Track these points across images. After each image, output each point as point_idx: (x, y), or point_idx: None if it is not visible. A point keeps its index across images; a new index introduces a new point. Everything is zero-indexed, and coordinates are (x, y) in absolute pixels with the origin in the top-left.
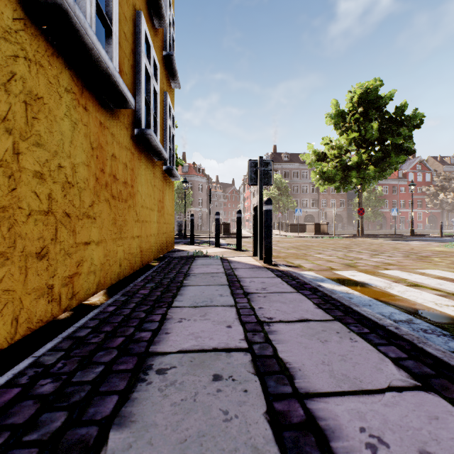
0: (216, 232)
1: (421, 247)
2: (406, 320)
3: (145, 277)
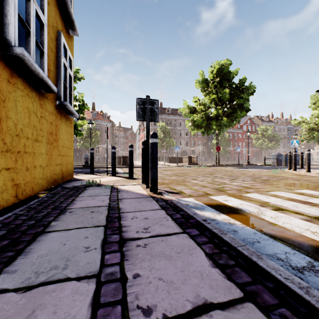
0: (112, 163)
1: (258, 172)
2: (309, 267)
3: (4, 218)
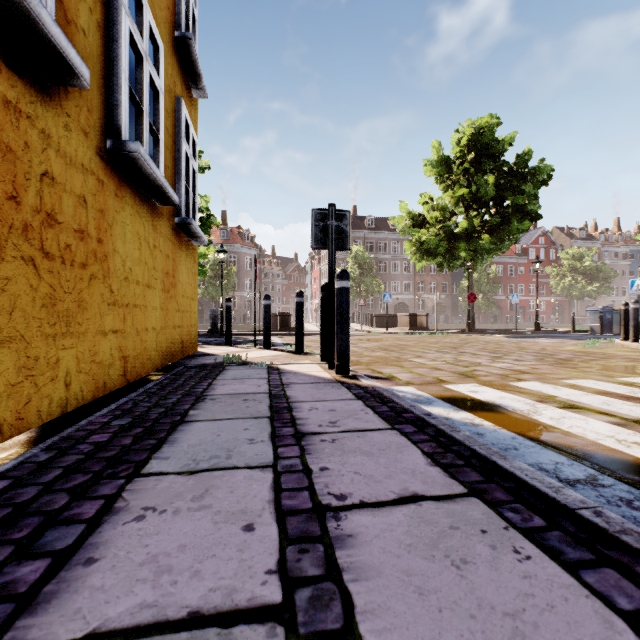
0: (265, 325)
1: (554, 346)
2: (588, 480)
3: (119, 404)
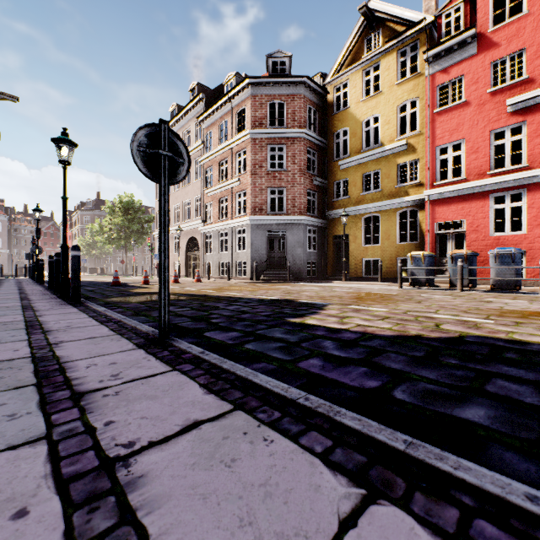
0: (16, 272)
1: None
2: None
3: None
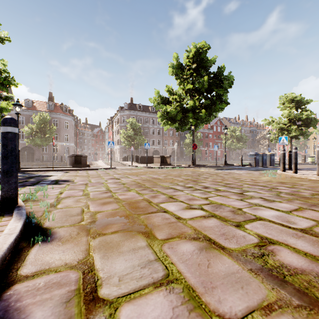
0: None
1: (254, 176)
2: None
3: None
